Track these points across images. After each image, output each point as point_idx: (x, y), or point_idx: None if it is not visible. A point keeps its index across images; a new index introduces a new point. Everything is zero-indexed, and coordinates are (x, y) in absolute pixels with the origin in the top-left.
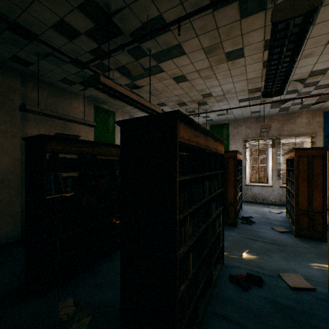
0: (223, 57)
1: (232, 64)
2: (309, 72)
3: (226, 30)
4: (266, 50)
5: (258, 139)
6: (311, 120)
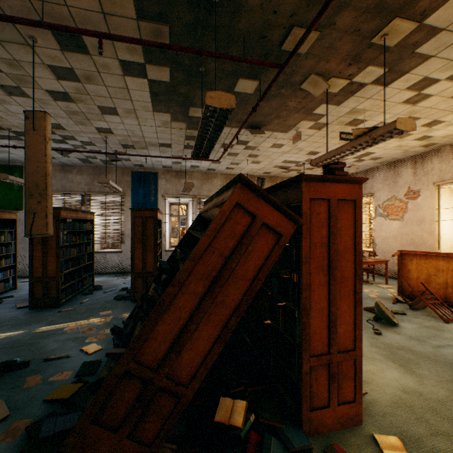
0: None
1: None
2: None
3: None
4: None
5: (65, 193)
6: (121, 178)
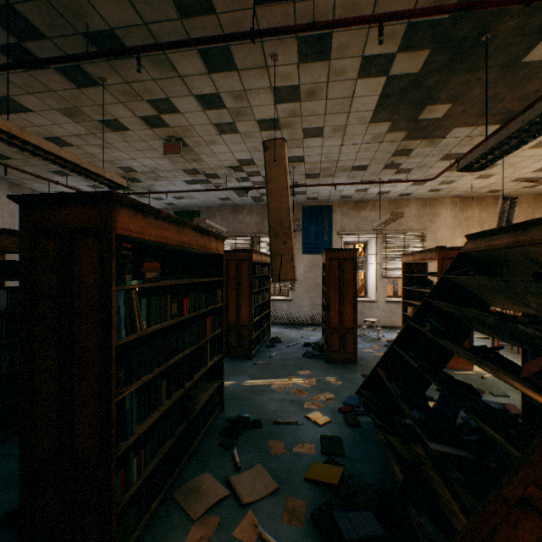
0: (100, 125)
1: (123, 135)
2: (236, 160)
3: (70, 95)
4: (154, 128)
5: (236, 235)
6: None
